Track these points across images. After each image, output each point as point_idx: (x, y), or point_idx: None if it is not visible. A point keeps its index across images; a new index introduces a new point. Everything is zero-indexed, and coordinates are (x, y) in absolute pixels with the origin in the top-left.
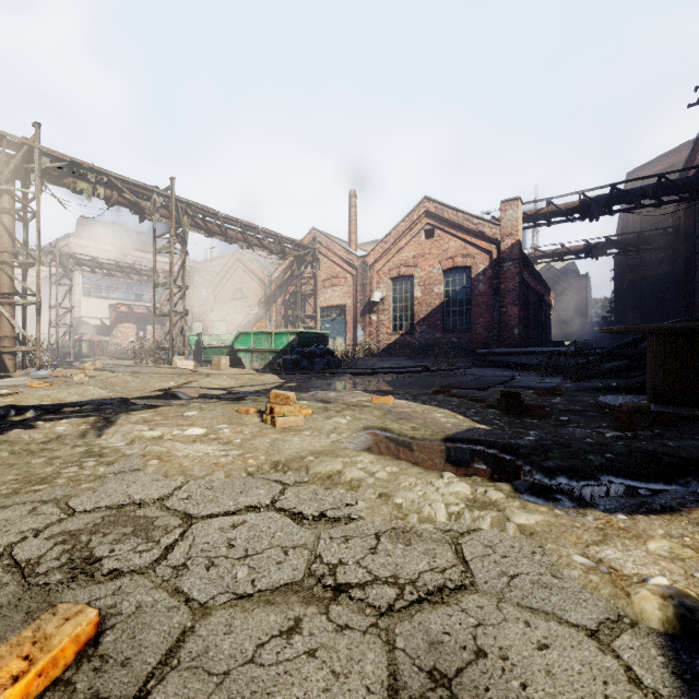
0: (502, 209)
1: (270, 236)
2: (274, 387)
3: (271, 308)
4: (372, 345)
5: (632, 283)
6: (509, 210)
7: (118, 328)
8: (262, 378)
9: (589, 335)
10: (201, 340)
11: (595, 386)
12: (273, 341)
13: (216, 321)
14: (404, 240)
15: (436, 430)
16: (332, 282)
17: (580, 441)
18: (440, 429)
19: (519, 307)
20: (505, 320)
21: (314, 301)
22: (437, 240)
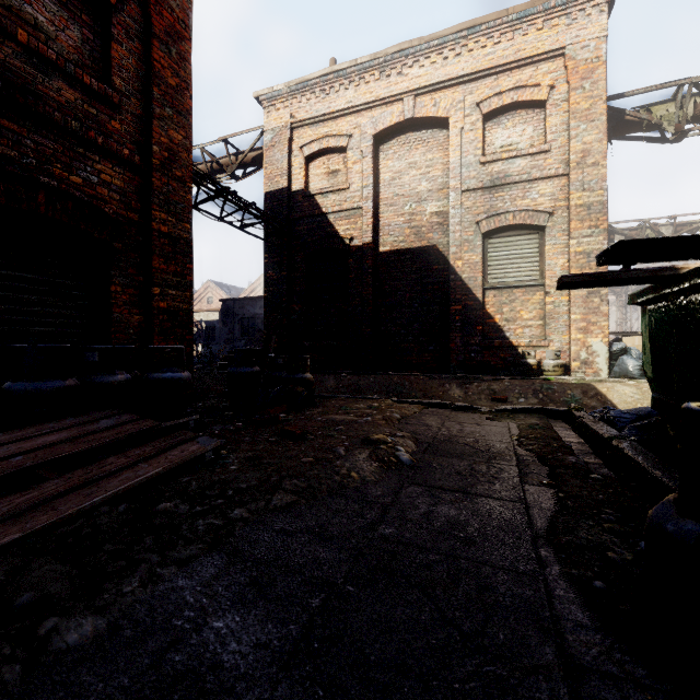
0: None
1: None
2: None
3: None
4: None
5: None
6: None
7: None
8: None
9: None
10: None
11: None
12: None
13: None
14: None
15: None
16: None
17: None
18: None
19: None
20: None
21: None
22: None
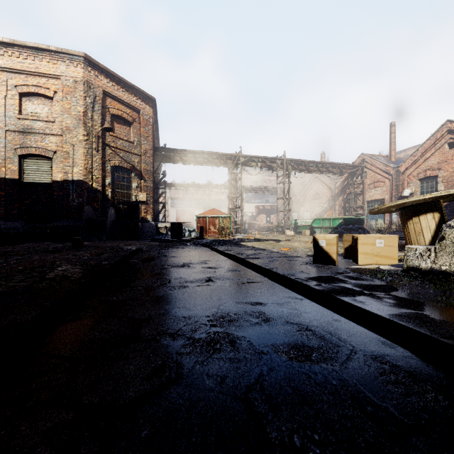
0: None
1: (332, 165)
2: None
3: (335, 203)
4: None
5: None
6: None
7: (258, 216)
8: None
9: None
10: (296, 222)
11: None
12: (331, 222)
13: (304, 211)
14: (429, 153)
15: None
16: (374, 185)
17: None
18: None
19: None
20: None
21: (362, 198)
22: None
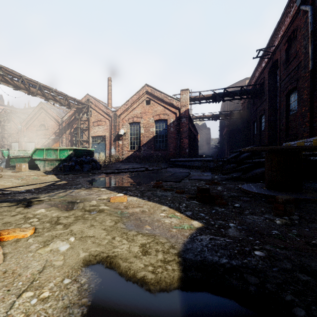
0: (181, 93)
1: (60, 95)
2: (47, 185)
3: (62, 136)
4: (120, 156)
5: (227, 132)
6: (184, 94)
7: None
8: (44, 178)
9: (211, 153)
10: (8, 153)
11: (228, 177)
12: (58, 154)
13: (28, 142)
14: (136, 104)
15: (166, 246)
16: (98, 123)
17: (314, 260)
18: (169, 241)
19: (188, 139)
20: (182, 145)
21: (87, 133)
22: (151, 106)
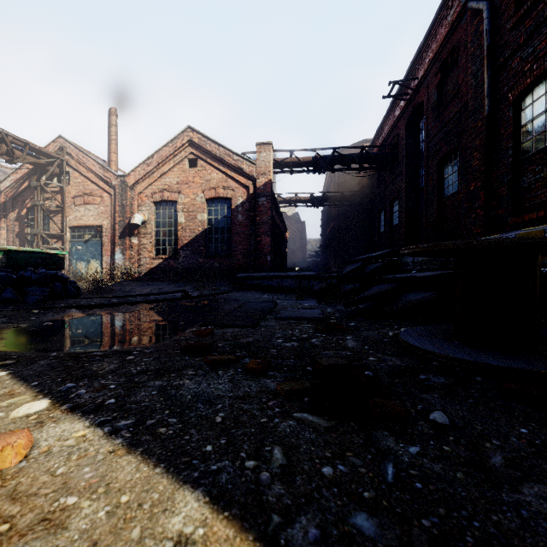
0: (258, 150)
1: None
2: None
3: None
4: (133, 269)
5: (334, 229)
6: (263, 152)
7: None
8: None
9: (307, 264)
10: None
11: (352, 309)
12: None
13: None
14: (168, 165)
15: None
16: (85, 199)
17: None
18: None
19: (271, 237)
20: (260, 248)
21: (61, 219)
22: (200, 170)
